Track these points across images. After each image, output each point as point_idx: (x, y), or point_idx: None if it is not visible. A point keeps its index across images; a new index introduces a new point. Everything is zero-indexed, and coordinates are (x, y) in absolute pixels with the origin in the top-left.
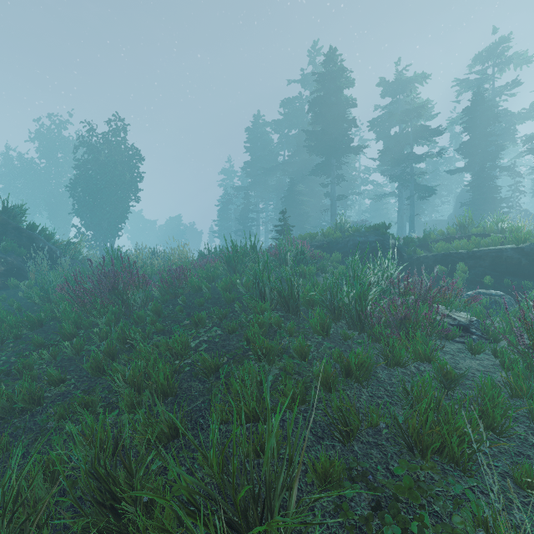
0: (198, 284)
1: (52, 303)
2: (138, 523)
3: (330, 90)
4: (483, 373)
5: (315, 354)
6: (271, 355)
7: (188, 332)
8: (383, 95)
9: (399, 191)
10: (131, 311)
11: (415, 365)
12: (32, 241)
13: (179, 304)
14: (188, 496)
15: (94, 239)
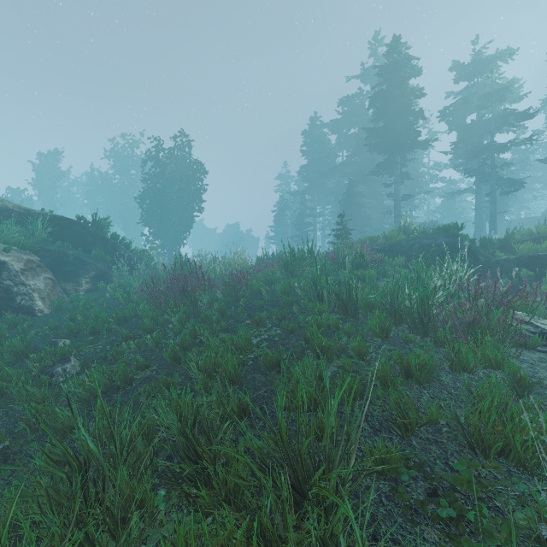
0: (257, 287)
1: (133, 303)
2: (219, 473)
3: (394, 82)
4: None
5: (374, 355)
6: (329, 353)
7: (250, 331)
8: (457, 80)
9: (476, 187)
10: (198, 311)
11: (484, 371)
12: (114, 249)
13: (241, 306)
14: (259, 456)
15: (162, 247)
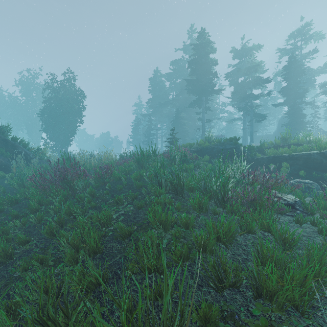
0: (118, 175)
1: (25, 188)
2: None
3: (201, 54)
4: (307, 237)
5: (195, 224)
6: (166, 225)
7: (112, 208)
8: (234, 58)
9: (243, 117)
10: (75, 193)
11: (261, 231)
12: (14, 148)
13: (106, 189)
14: None
15: (55, 147)
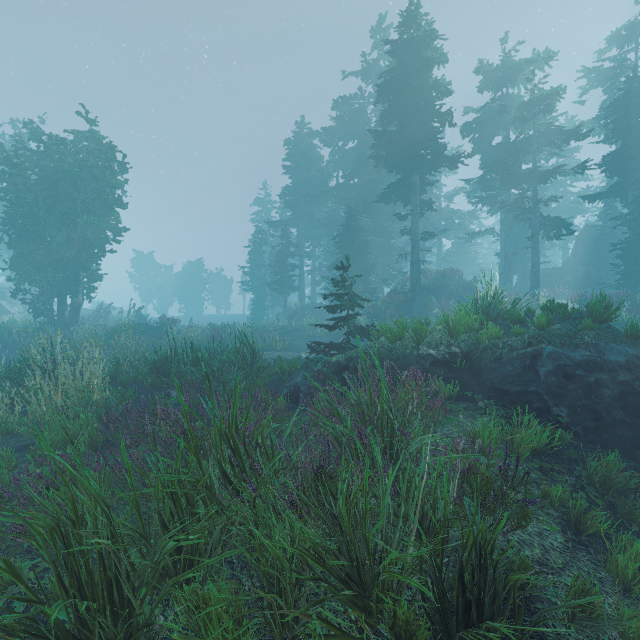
0: None
1: None
2: None
3: (412, 67)
4: None
5: None
6: None
7: None
8: (482, 87)
9: (506, 227)
10: None
11: None
12: None
13: None
14: None
15: (42, 300)
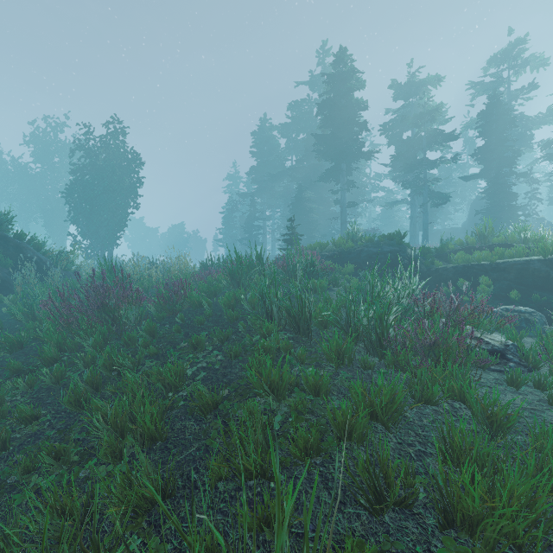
0: (198, 299)
1: (35, 320)
2: None
3: (340, 92)
4: (530, 412)
5: (331, 386)
6: (279, 389)
7: (185, 357)
8: (395, 98)
9: (411, 198)
10: (123, 330)
11: (448, 400)
12: (19, 251)
13: (177, 323)
14: None
15: (91, 248)
